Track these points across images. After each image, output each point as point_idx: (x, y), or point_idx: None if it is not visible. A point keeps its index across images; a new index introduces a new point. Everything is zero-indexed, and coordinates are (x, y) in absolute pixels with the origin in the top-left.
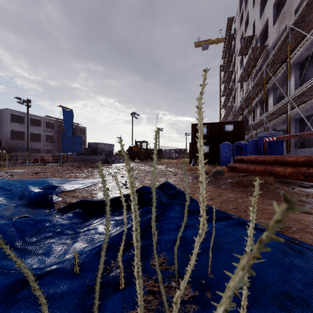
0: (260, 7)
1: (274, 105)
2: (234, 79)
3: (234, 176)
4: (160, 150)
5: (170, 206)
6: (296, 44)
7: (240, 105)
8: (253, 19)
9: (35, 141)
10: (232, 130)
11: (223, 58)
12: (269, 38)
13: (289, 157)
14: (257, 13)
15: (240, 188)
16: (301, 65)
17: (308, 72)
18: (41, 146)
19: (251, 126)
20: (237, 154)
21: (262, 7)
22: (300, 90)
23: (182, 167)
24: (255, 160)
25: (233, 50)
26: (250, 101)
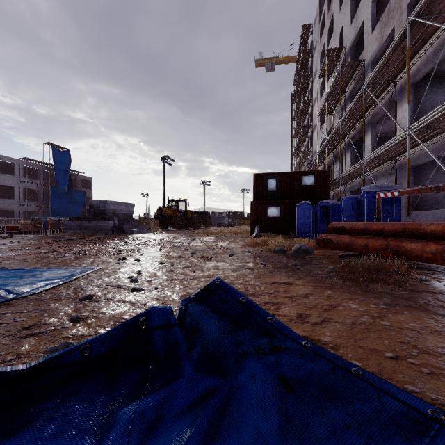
0: (351, 6)
1: (374, 147)
2: (311, 114)
3: (329, 256)
4: (206, 214)
5: (234, 369)
6: (413, 52)
7: (322, 148)
8: (340, 25)
9: (6, 198)
10: (312, 184)
11: (296, 83)
12: (365, 50)
13: (428, 224)
14: (346, 16)
15: (358, 283)
16: (415, 87)
17: (425, 98)
18: (16, 206)
19: (341, 179)
20: (322, 220)
21: (354, 7)
22: (428, 117)
23: (241, 240)
24: (364, 230)
25: (309, 72)
26: (336, 143)
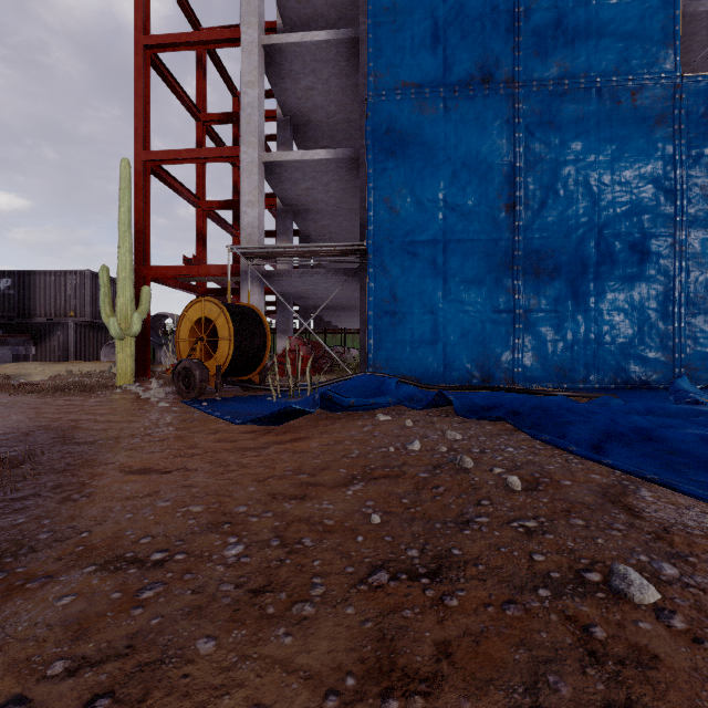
0: None
1: None
2: None
3: None
4: None
5: None
6: None
7: None
8: None
9: None
10: None
11: None
12: None
13: None
14: None
15: None
16: None
17: None
18: None
19: None
20: None
21: None
22: None
23: None
24: None
25: None
26: None
